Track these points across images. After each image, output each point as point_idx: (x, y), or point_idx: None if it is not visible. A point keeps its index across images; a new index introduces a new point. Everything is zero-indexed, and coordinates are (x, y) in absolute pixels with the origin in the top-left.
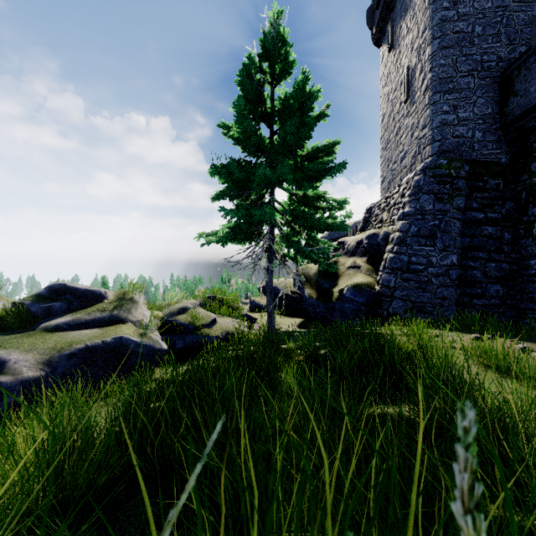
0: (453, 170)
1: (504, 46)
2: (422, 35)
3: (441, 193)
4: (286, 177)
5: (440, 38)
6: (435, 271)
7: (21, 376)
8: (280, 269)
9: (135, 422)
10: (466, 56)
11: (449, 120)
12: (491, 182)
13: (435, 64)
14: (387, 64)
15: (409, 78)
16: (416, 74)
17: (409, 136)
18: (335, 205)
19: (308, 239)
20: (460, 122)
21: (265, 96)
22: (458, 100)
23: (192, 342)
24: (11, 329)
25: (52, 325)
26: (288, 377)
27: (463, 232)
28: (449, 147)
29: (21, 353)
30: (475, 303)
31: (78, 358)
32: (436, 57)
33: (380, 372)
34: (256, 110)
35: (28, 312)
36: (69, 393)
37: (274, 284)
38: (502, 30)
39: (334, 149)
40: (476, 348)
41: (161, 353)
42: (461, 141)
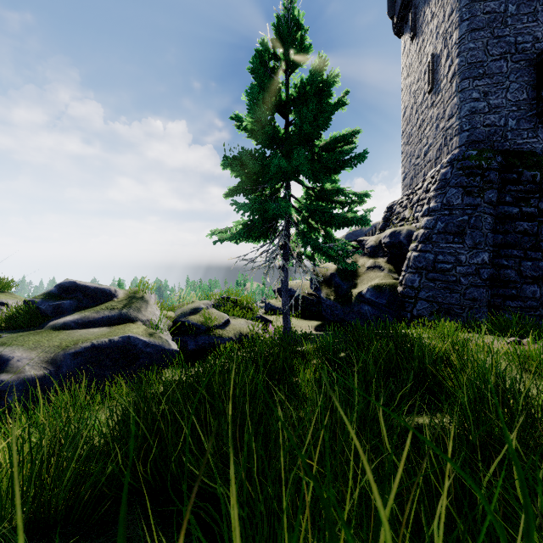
0: (484, 161)
1: (541, 25)
2: (449, 19)
3: (471, 186)
4: (302, 168)
5: (469, 20)
6: (464, 270)
7: (23, 375)
8: (296, 267)
9: (136, 427)
10: (498, 38)
11: (479, 107)
12: (526, 174)
13: (463, 48)
14: (409, 53)
15: (434, 66)
16: (442, 60)
17: (434, 128)
18: (355, 199)
19: (325, 241)
20: (491, 110)
21: (280, 85)
22: (489, 86)
23: (204, 344)
24: (21, 327)
25: (60, 323)
26: (305, 380)
27: (495, 228)
28: (479, 137)
29: (25, 350)
30: (508, 305)
31: (83, 357)
32: (465, 40)
33: (410, 376)
34: (271, 99)
35: (38, 310)
36: (72, 393)
37: (290, 286)
38: (538, 8)
39: (354, 140)
40: (518, 353)
41: (171, 353)
42: (493, 131)
